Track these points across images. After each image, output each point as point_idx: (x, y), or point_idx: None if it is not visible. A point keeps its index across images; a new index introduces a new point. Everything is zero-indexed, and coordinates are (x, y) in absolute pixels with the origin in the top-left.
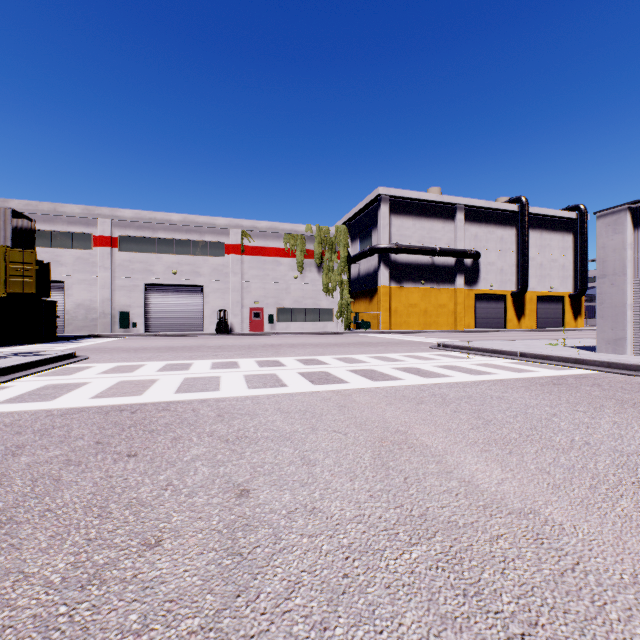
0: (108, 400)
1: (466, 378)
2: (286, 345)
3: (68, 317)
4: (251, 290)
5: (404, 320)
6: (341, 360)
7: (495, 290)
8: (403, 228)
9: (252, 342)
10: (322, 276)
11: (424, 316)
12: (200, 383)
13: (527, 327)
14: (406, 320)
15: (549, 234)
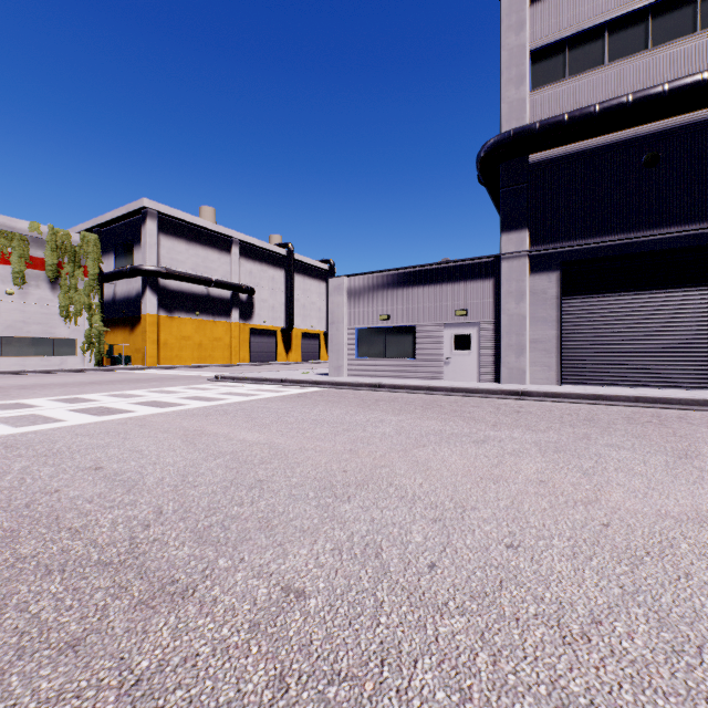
0: None
1: (242, 399)
2: (12, 387)
3: None
4: None
5: (176, 354)
6: (114, 396)
7: (268, 326)
8: (175, 251)
9: None
10: (59, 295)
11: (199, 350)
12: None
13: (294, 360)
14: (179, 354)
15: (310, 280)
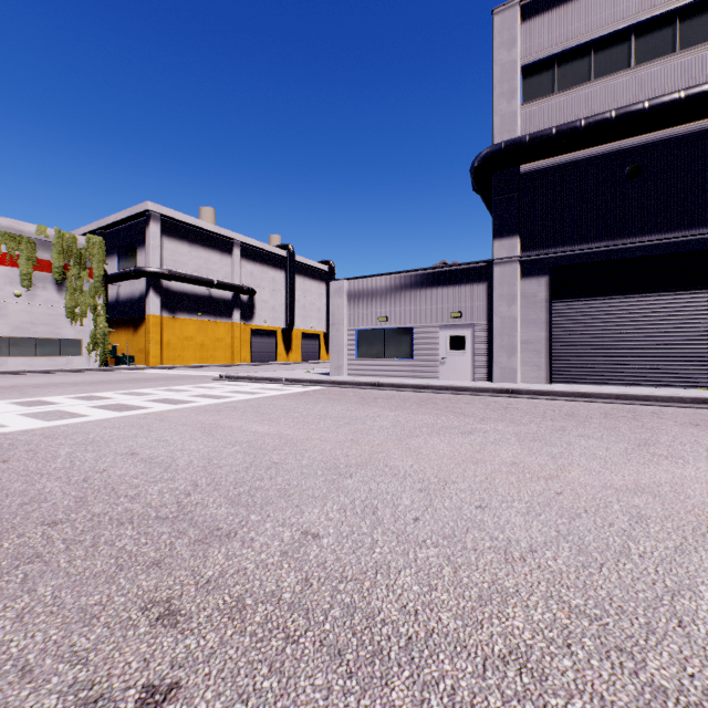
0: None
1: (248, 397)
2: (27, 386)
3: None
4: None
5: (179, 354)
6: (127, 394)
7: (269, 326)
8: (178, 253)
9: None
10: (65, 297)
11: (201, 350)
12: None
13: (294, 360)
14: (181, 354)
15: (310, 281)
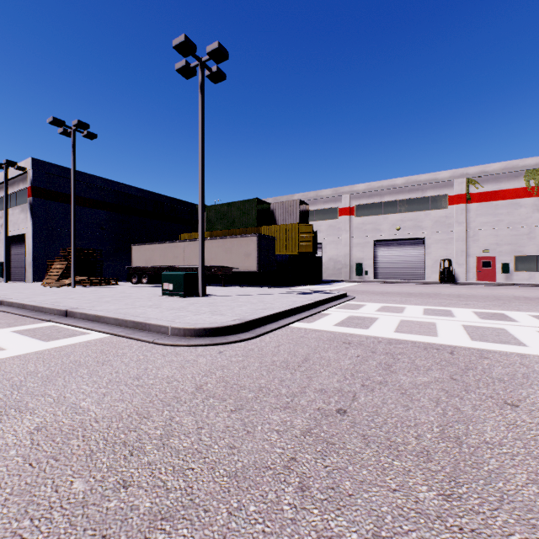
0: (411, 336)
1: None
2: None
3: (323, 267)
4: (478, 238)
5: None
6: None
7: None
8: None
9: (492, 293)
10: None
11: None
12: (488, 333)
13: None
14: None
15: None
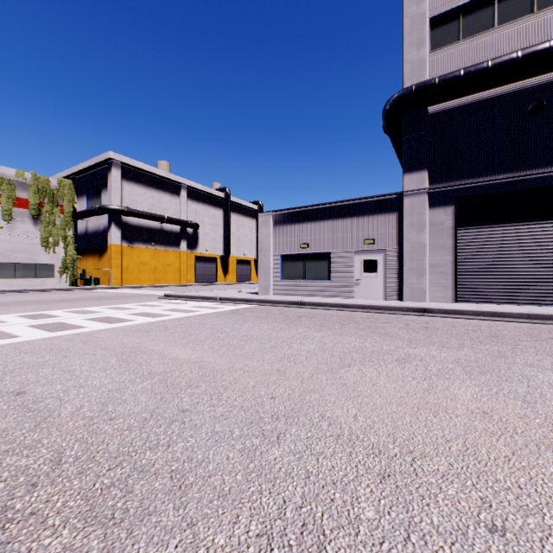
0: None
1: (183, 315)
2: None
3: None
4: None
5: (136, 276)
6: (74, 312)
7: (210, 254)
8: (135, 194)
9: None
10: (40, 229)
11: (154, 273)
12: None
13: (230, 281)
14: (138, 276)
15: (243, 217)
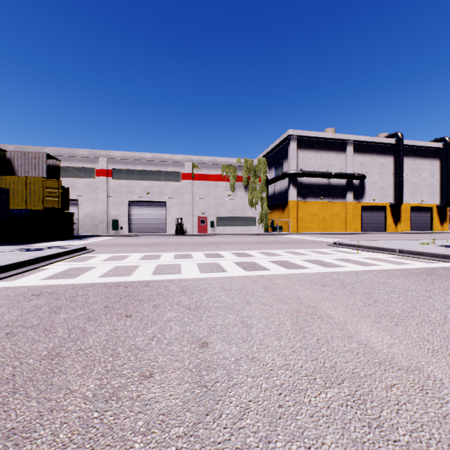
0: (109, 279)
1: (357, 268)
2: (223, 243)
3: (80, 223)
4: (199, 204)
5: (307, 225)
6: (263, 254)
7: (377, 203)
8: (307, 158)
9: (200, 240)
10: (248, 194)
11: (322, 222)
12: (168, 268)
13: (402, 230)
14: (309, 225)
15: (420, 160)
